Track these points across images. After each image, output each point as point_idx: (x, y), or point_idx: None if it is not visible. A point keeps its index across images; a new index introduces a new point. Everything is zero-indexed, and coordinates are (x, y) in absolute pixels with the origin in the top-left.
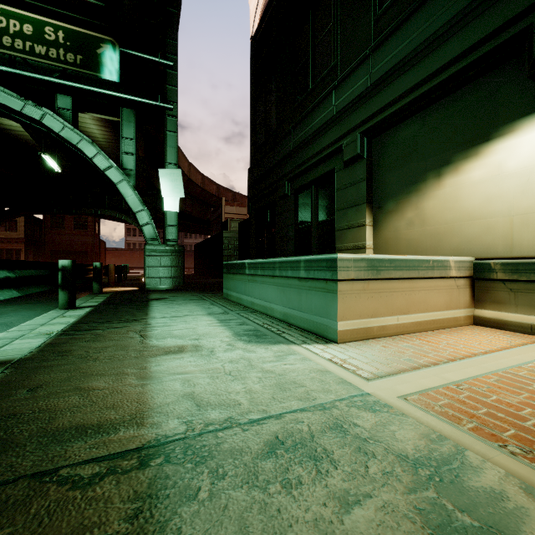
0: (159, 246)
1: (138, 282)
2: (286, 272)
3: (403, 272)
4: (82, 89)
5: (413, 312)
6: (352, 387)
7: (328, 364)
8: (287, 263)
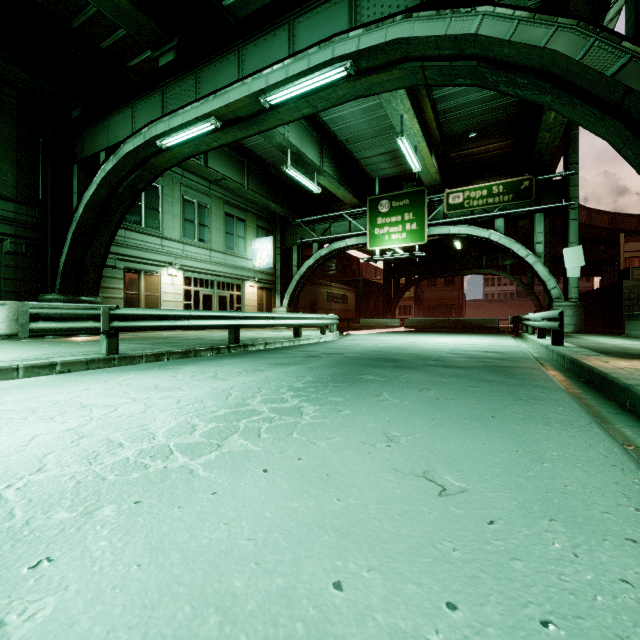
0: (563, 302)
1: None
2: None
3: None
4: (511, 213)
5: None
6: None
7: None
8: None
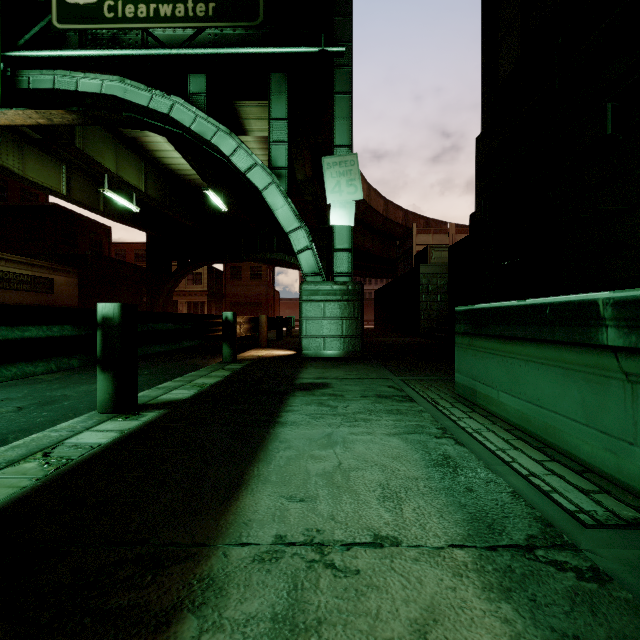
0: (322, 284)
1: None
2: None
3: None
4: (216, 54)
5: None
6: None
7: None
8: None
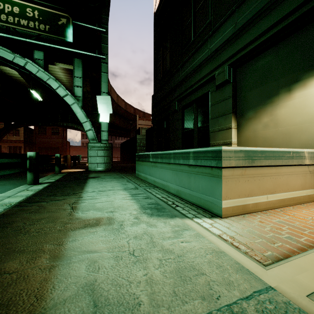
0: (96, 143)
1: (86, 165)
2: (178, 161)
3: (271, 161)
4: (49, 46)
5: (278, 191)
6: (252, 277)
7: (219, 241)
8: (179, 154)
